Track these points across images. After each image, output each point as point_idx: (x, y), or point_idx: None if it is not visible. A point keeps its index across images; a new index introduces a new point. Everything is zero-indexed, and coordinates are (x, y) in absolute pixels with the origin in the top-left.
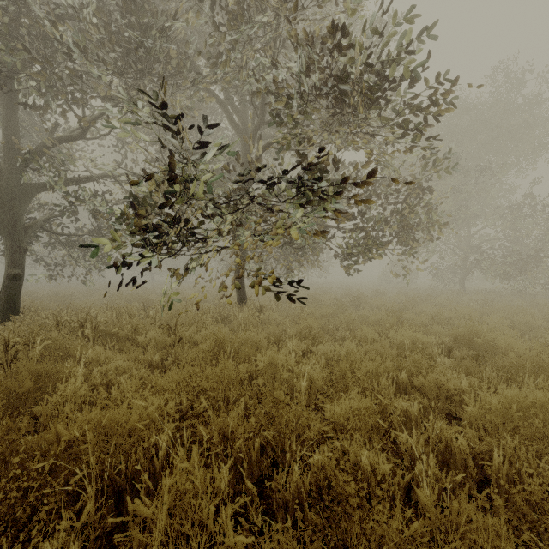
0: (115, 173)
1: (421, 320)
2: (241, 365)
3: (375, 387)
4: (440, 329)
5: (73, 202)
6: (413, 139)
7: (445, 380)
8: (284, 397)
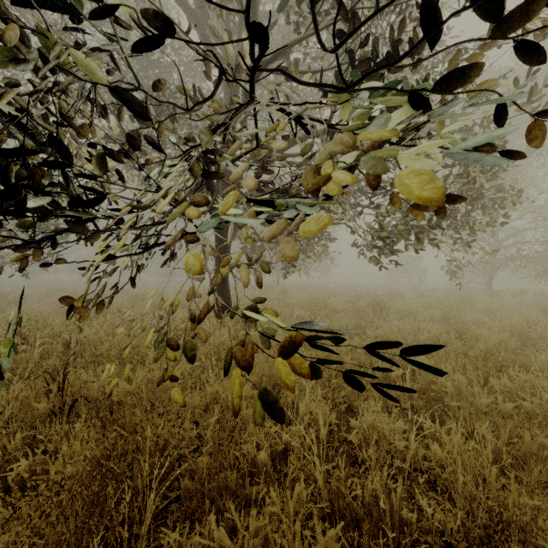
0: None
1: (503, 341)
2: None
3: None
4: None
5: None
6: None
7: None
8: None
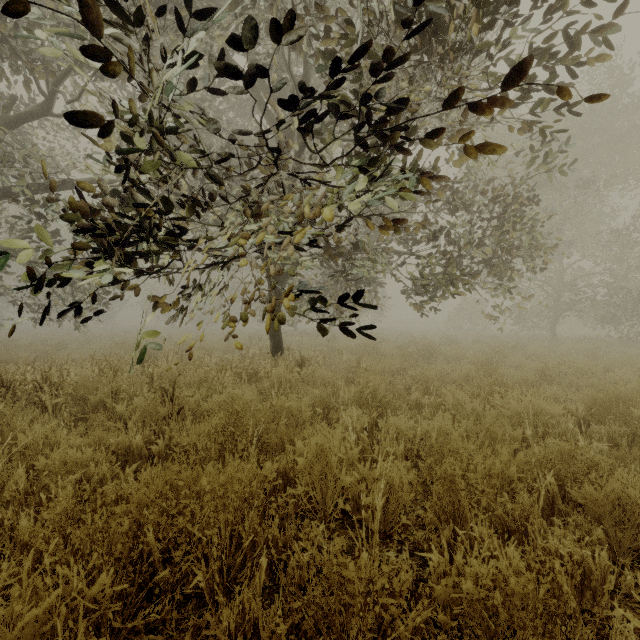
0: (104, 177)
1: (525, 377)
2: (267, 464)
3: (509, 507)
4: (558, 392)
5: (42, 215)
6: (536, 103)
7: (637, 495)
8: (354, 572)
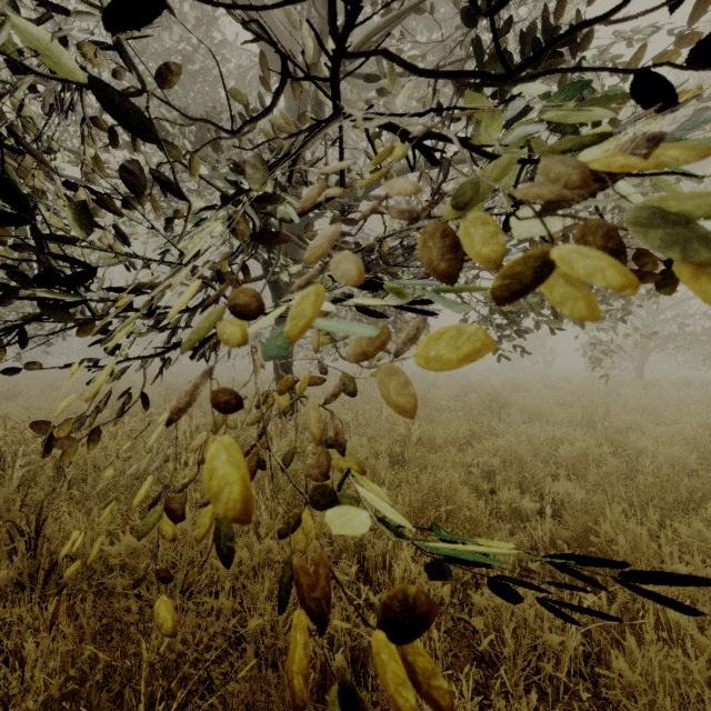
0: None
1: (678, 458)
2: None
3: None
4: None
5: None
6: None
7: None
8: None
